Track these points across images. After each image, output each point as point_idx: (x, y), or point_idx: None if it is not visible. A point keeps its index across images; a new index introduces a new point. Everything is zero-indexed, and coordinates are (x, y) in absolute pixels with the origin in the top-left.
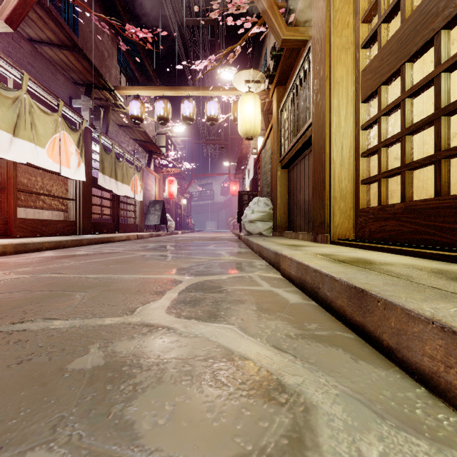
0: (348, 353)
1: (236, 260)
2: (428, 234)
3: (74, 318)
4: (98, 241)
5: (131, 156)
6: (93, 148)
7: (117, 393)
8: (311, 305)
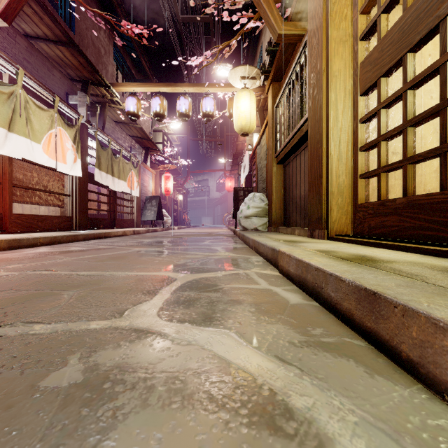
0: (360, 365)
1: (232, 256)
2: (433, 230)
3: (57, 322)
4: (94, 237)
5: (127, 152)
6: (90, 145)
7: (93, 421)
8: (313, 306)
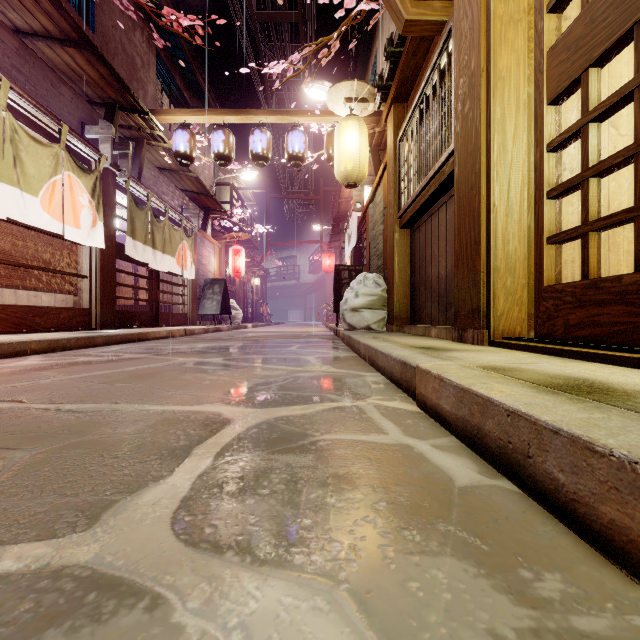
0: None
1: (333, 372)
2: None
3: None
4: (122, 340)
5: (176, 214)
6: (121, 202)
7: None
8: (508, 492)
